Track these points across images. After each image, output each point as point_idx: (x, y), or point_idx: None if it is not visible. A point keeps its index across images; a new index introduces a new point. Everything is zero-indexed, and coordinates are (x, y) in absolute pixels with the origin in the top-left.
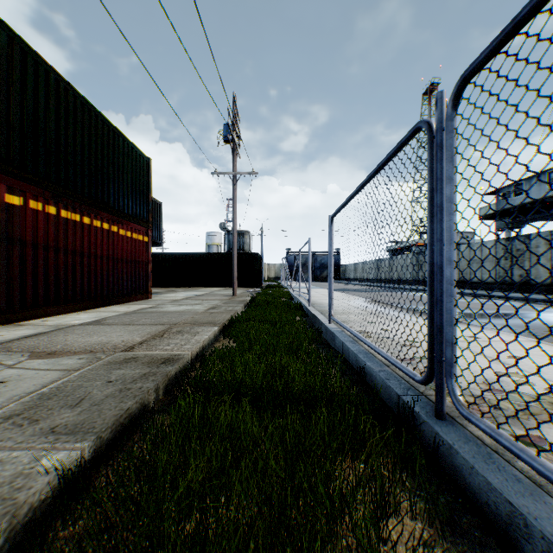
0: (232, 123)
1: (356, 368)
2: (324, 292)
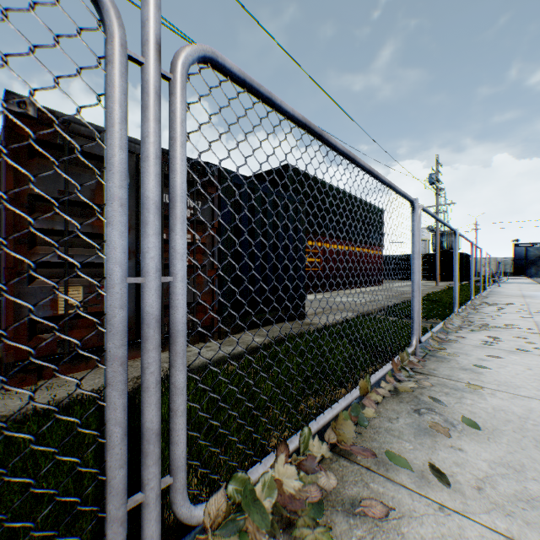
0: (434, 173)
1: None
2: (526, 287)
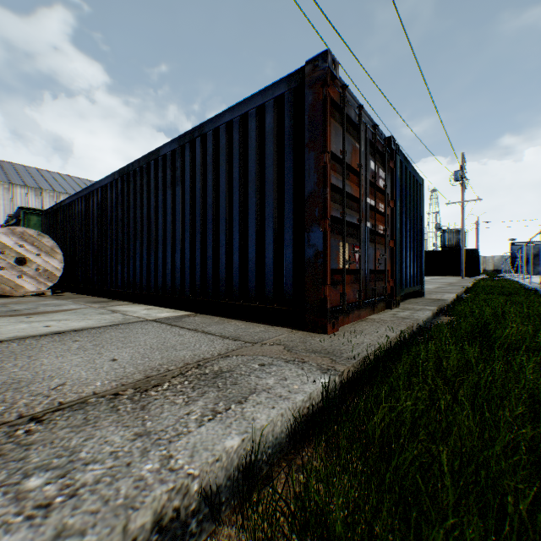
0: (460, 170)
1: (531, 291)
2: None
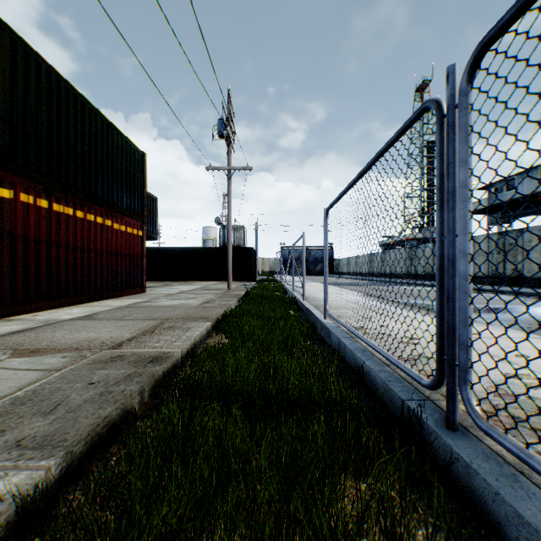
0: (226, 118)
1: (353, 367)
2: (318, 286)
